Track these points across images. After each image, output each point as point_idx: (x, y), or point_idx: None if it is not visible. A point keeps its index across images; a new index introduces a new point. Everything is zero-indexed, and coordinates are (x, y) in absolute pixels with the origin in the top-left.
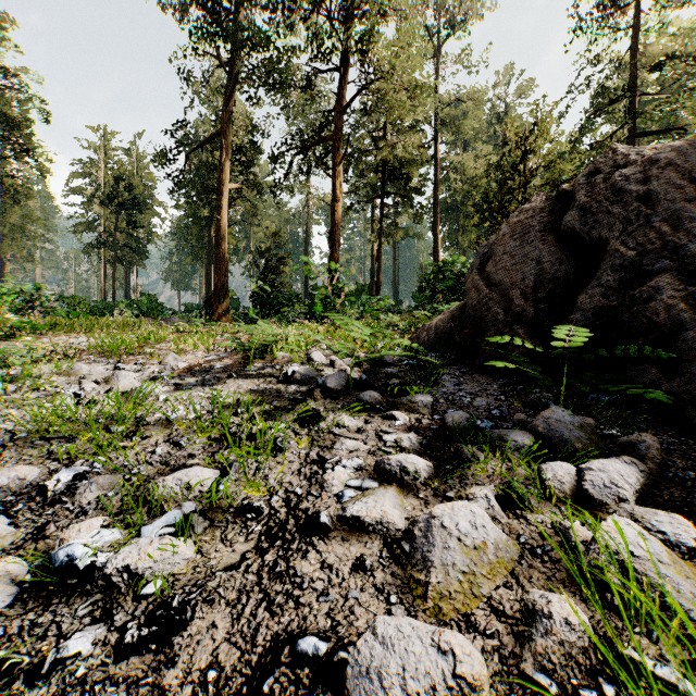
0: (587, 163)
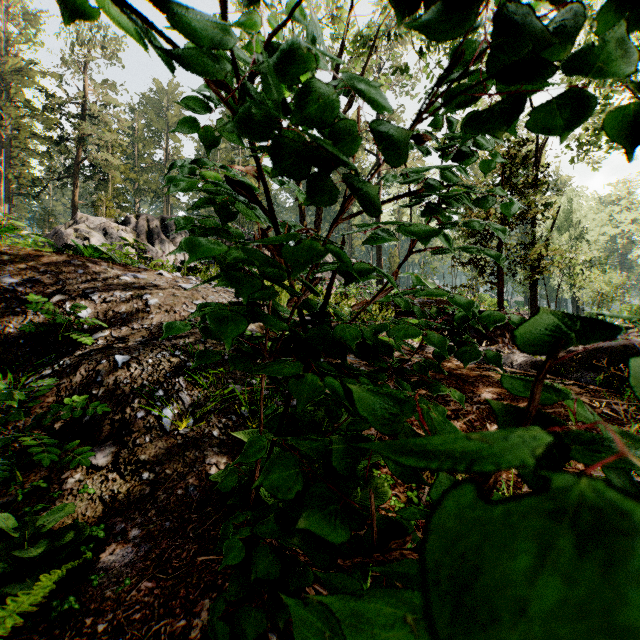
0: None
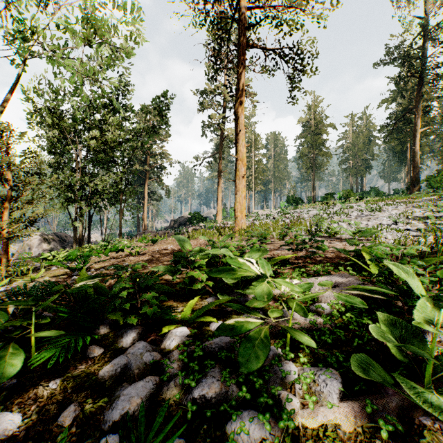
0: None
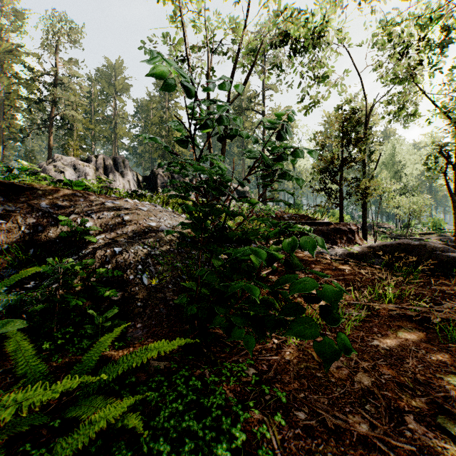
0: None
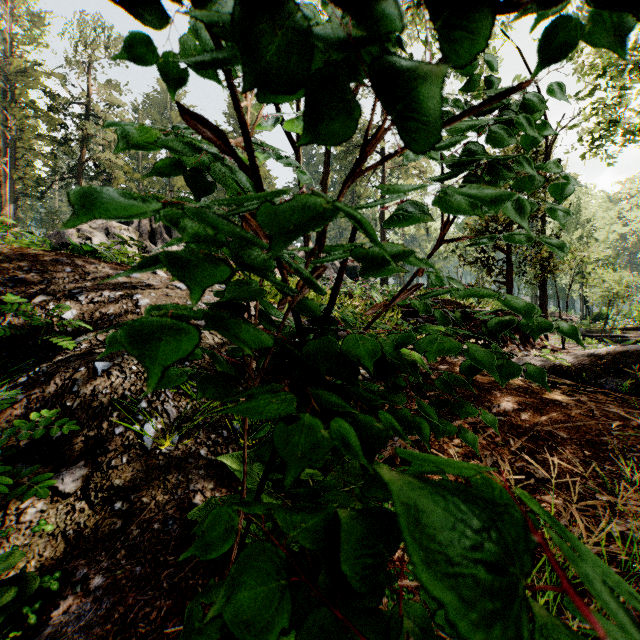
0: None
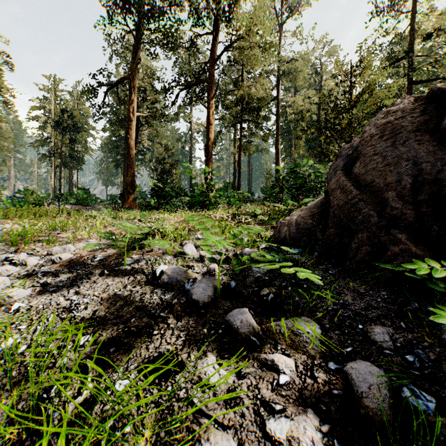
0: (379, 102)
